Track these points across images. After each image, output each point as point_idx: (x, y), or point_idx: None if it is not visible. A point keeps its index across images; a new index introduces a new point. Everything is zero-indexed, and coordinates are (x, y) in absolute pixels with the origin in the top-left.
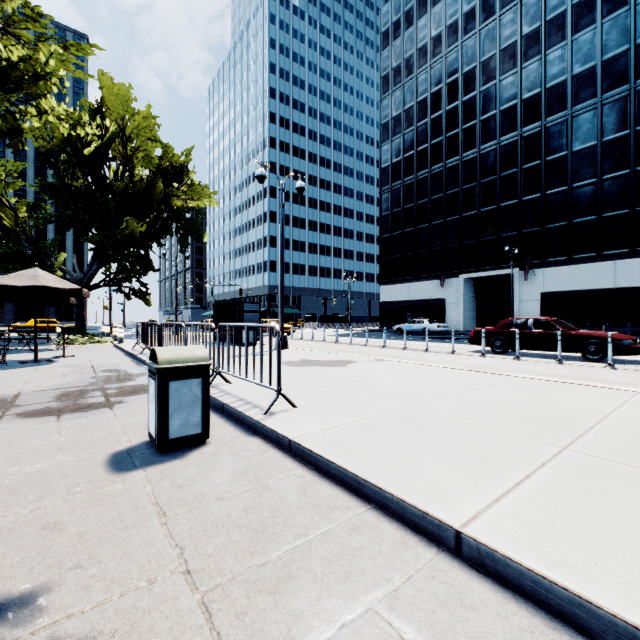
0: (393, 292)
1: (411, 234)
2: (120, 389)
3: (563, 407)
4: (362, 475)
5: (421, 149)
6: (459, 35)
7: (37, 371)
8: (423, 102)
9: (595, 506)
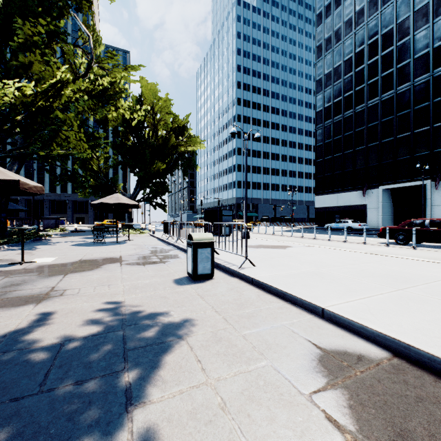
0: (325, 200)
1: (339, 158)
2: (164, 256)
3: (419, 274)
4: (285, 291)
5: (347, 95)
6: (378, 6)
7: (121, 247)
8: (349, 60)
9: (395, 307)
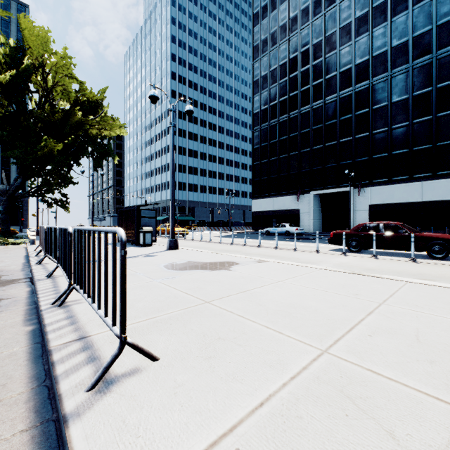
0: (262, 204)
1: (275, 162)
2: None
3: None
4: None
5: (282, 100)
6: (310, 16)
7: None
8: (284, 65)
9: None
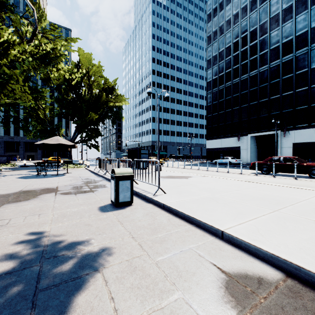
0: (213, 143)
1: (222, 114)
2: (94, 186)
3: (284, 197)
4: (190, 215)
5: (227, 71)
6: (248, 12)
7: (60, 178)
8: (229, 47)
9: (277, 227)
